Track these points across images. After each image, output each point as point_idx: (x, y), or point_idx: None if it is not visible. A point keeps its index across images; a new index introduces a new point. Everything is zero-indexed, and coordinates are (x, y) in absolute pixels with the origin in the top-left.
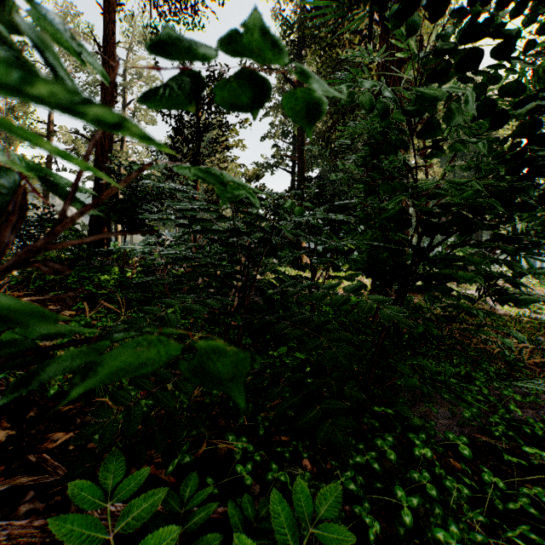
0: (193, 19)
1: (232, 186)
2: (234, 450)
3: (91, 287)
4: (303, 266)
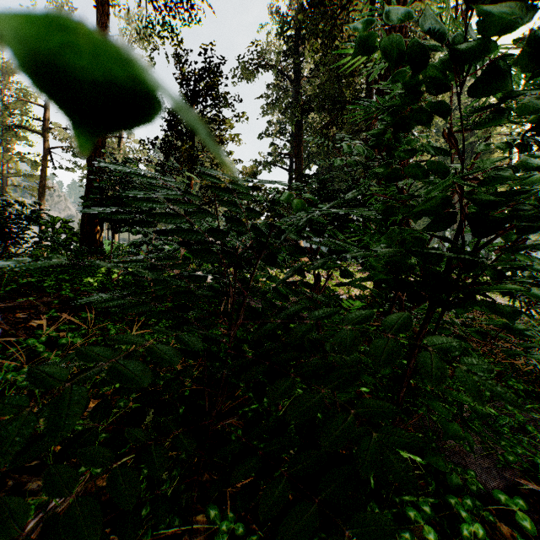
0: (189, 12)
1: (77, 35)
2: (217, 533)
3: (68, 292)
4: (306, 271)
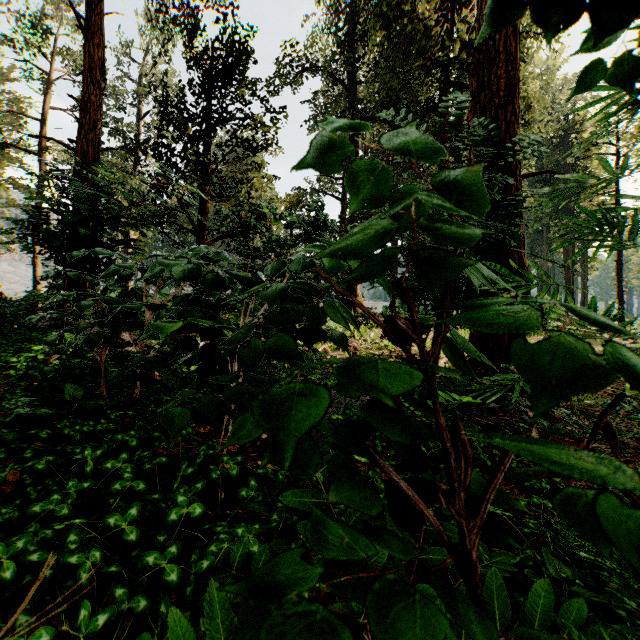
0: None
1: None
2: None
3: None
4: (418, 403)
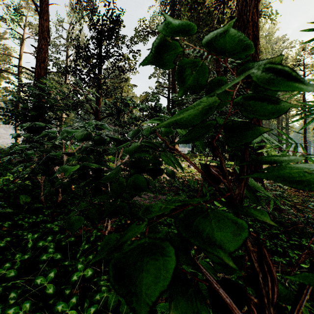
0: None
1: None
2: None
3: None
4: None
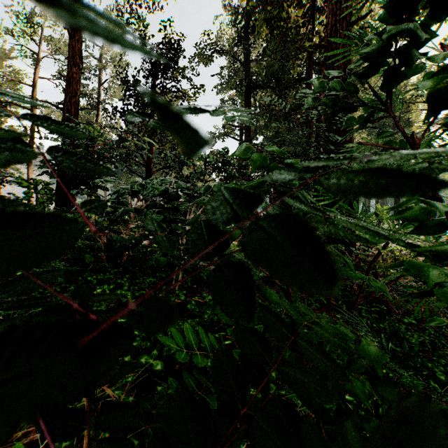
0: (153, 0)
1: None
2: None
3: None
4: None
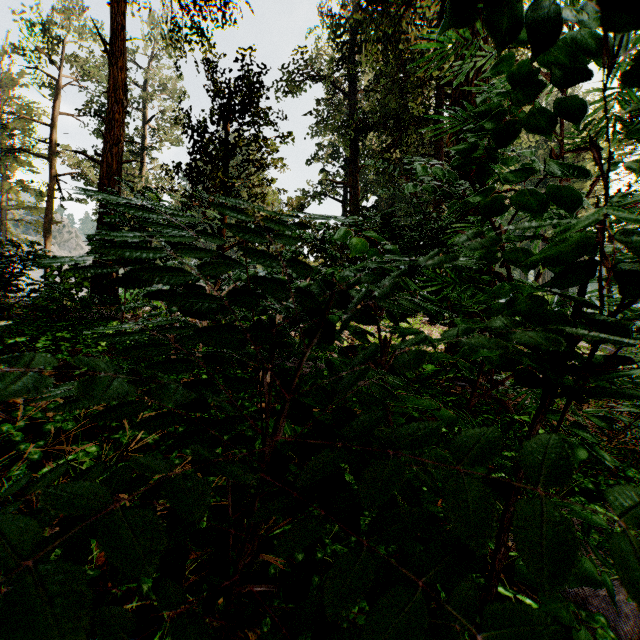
0: (222, 11)
1: None
2: None
3: (66, 355)
4: (369, 334)
